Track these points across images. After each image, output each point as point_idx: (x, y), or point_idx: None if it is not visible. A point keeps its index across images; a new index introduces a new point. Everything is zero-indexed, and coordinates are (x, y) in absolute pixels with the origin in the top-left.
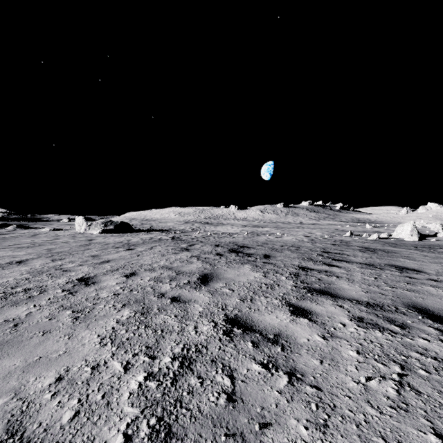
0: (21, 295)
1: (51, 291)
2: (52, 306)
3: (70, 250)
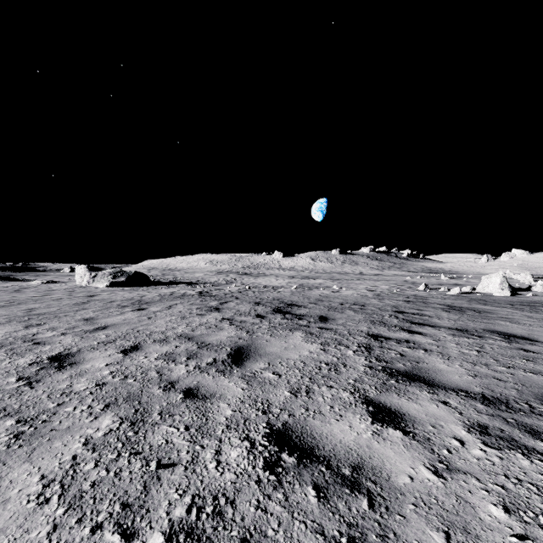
0: None
1: None
2: None
3: (58, 311)
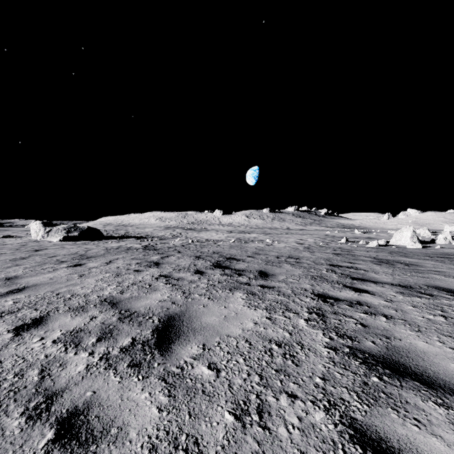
0: None
1: None
2: None
3: None
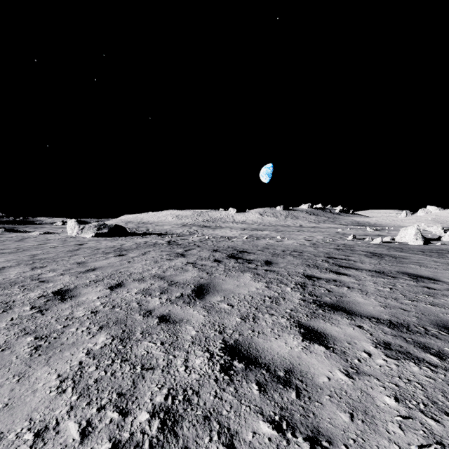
0: None
1: (17, 308)
2: (12, 330)
3: (56, 257)
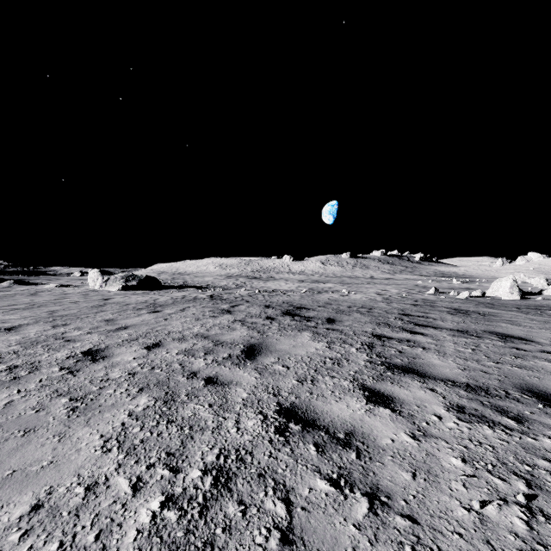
0: (4, 376)
1: (45, 369)
2: (43, 391)
3: (79, 313)
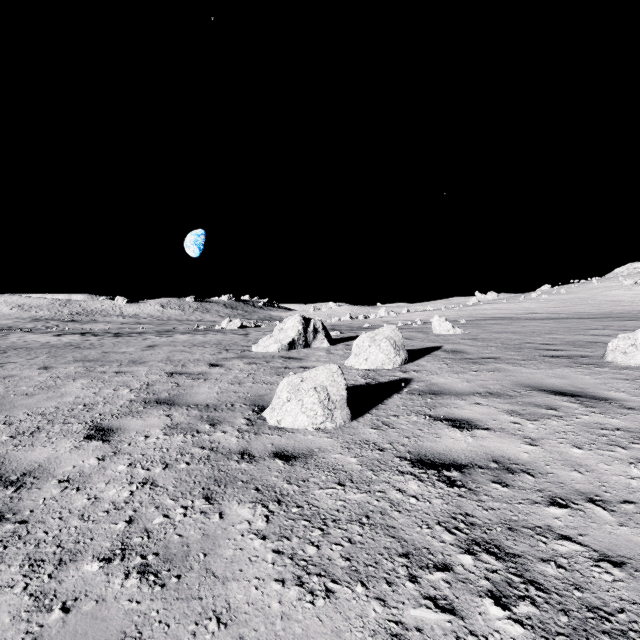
0: None
1: None
2: None
3: None
